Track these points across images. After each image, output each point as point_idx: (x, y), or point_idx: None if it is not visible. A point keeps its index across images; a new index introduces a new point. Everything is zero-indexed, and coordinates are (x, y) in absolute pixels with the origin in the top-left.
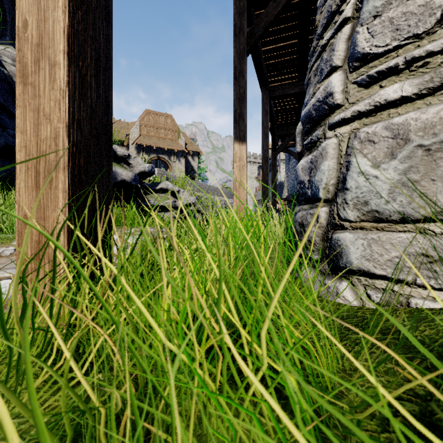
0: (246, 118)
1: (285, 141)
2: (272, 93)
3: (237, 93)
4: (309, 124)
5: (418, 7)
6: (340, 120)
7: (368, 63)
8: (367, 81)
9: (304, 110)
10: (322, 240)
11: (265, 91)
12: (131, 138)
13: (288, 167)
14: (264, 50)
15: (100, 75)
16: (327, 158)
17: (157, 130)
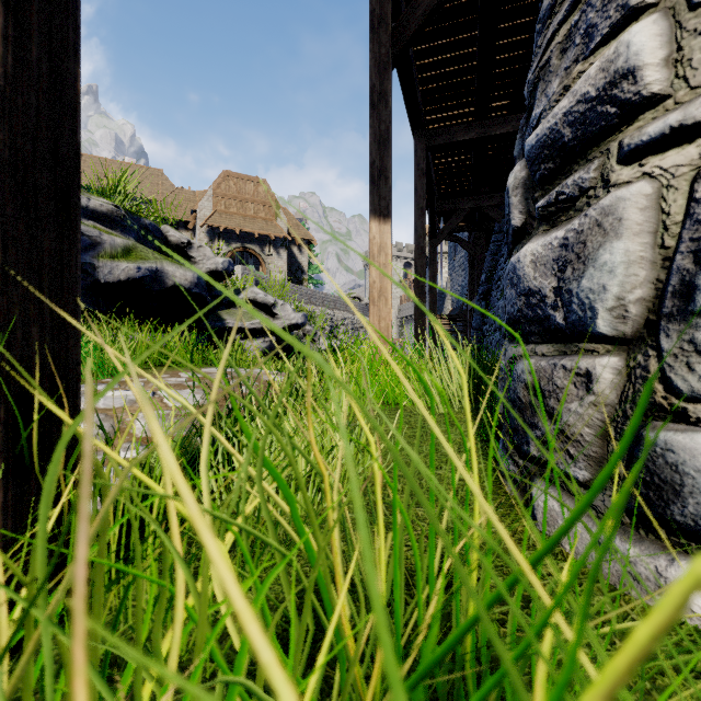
0: (390, 175)
1: (451, 222)
2: (431, 139)
3: (376, 131)
4: (550, 162)
5: None
6: (668, 131)
7: None
8: None
9: (536, 132)
10: (603, 436)
11: (420, 136)
12: (199, 216)
13: (453, 264)
14: (420, 66)
15: (28, 6)
16: (620, 234)
17: (242, 204)
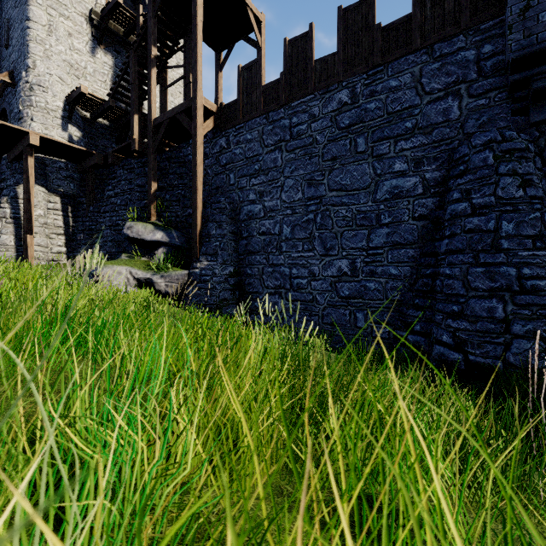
0: None
1: None
2: None
3: None
4: None
5: (6, 243)
6: None
7: (1, 245)
8: (1, 247)
9: None
10: None
11: None
12: None
13: None
14: None
15: None
16: None
17: None
